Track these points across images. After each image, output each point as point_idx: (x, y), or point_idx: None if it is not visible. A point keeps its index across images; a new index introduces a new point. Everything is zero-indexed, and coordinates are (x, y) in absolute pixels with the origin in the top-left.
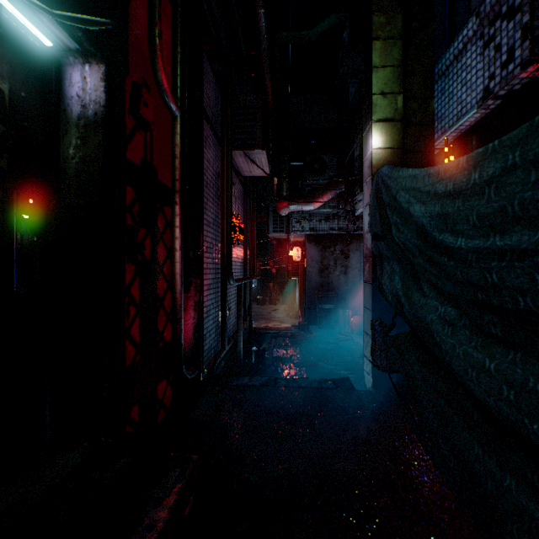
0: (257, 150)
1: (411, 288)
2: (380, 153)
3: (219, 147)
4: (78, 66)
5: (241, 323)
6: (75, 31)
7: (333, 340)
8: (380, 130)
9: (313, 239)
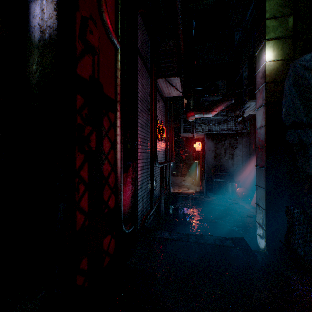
0: (174, 77)
1: None
2: (272, 65)
3: (149, 77)
4: (38, 2)
5: (163, 191)
6: None
7: (225, 203)
8: (272, 46)
9: (210, 136)
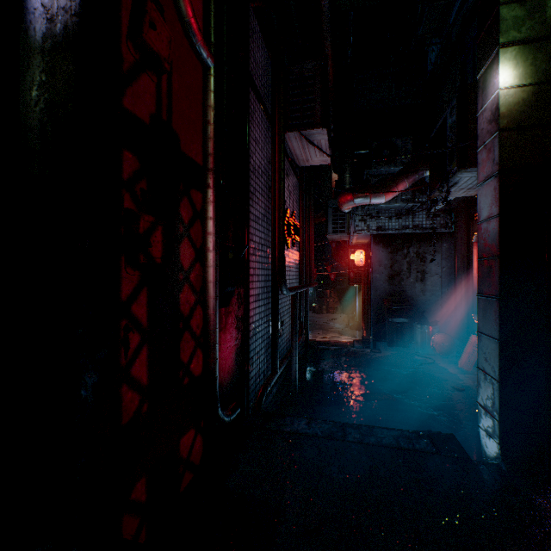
0: (315, 129)
1: None
2: (513, 94)
3: (269, 128)
4: None
5: (296, 341)
6: None
7: (410, 363)
8: (513, 58)
9: (381, 240)
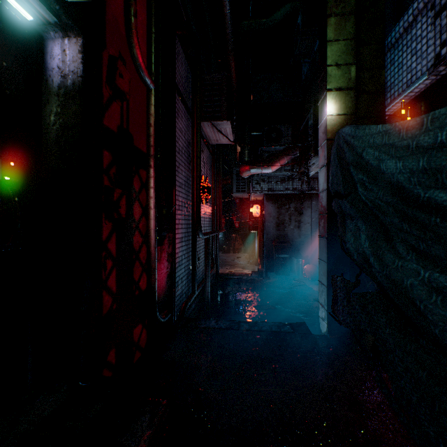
0: (222, 121)
1: (381, 248)
2: (334, 119)
3: (190, 119)
4: (58, 40)
5: (209, 271)
6: (52, 4)
7: (289, 285)
8: (334, 98)
9: (271, 198)
